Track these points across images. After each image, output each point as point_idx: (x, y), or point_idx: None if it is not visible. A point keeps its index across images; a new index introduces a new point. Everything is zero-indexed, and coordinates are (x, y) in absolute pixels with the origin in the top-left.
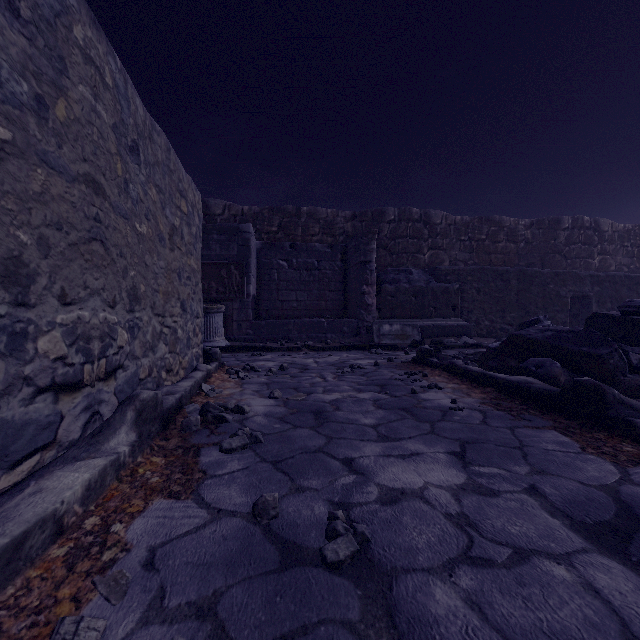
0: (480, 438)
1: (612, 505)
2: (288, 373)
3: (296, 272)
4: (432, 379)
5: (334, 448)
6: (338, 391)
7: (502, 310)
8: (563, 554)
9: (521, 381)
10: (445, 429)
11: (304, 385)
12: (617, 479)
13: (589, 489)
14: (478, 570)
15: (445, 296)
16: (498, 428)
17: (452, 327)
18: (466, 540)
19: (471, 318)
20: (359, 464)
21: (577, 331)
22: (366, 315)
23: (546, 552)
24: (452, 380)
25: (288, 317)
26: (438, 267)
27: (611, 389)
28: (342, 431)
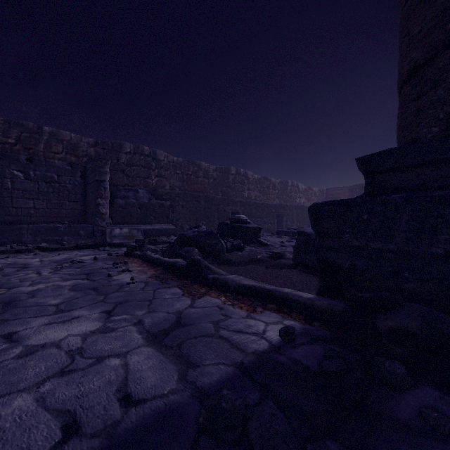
0: (131, 299)
1: (174, 320)
2: (1, 273)
3: (34, 183)
4: (130, 265)
5: (3, 328)
6: (45, 282)
7: (196, 219)
8: (126, 352)
9: (174, 261)
10: (112, 297)
11: (12, 281)
12: (187, 307)
13: (169, 315)
14: (63, 378)
15: (161, 209)
16: (148, 291)
17: (165, 230)
18: (70, 363)
19: (178, 224)
20: (19, 335)
21: (207, 231)
22: (101, 221)
23: (117, 354)
24: (142, 265)
25: (24, 222)
26: (157, 189)
27: (205, 261)
28: (23, 313)
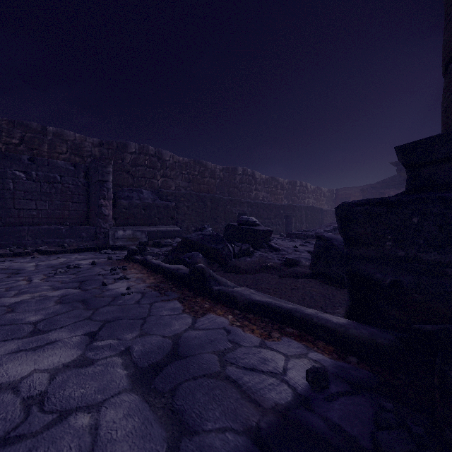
0: (122, 316)
1: (170, 348)
2: None
3: (36, 183)
4: (128, 272)
5: None
6: (31, 292)
7: (202, 220)
8: (102, 402)
9: (175, 268)
10: (101, 313)
11: None
12: (187, 328)
13: (165, 340)
14: (3, 451)
15: (166, 210)
16: (144, 305)
17: (170, 231)
18: (22, 420)
19: (183, 225)
20: None
21: (213, 235)
22: (103, 223)
23: (89, 405)
24: (142, 271)
25: (26, 224)
26: (161, 190)
27: (209, 270)
28: None
